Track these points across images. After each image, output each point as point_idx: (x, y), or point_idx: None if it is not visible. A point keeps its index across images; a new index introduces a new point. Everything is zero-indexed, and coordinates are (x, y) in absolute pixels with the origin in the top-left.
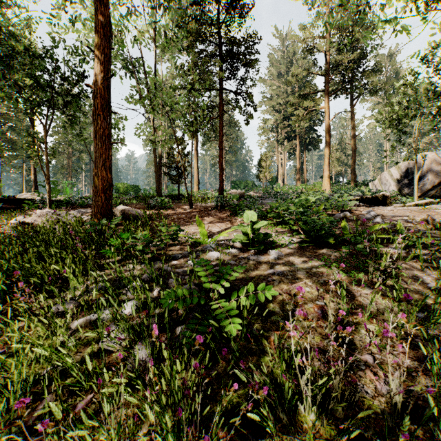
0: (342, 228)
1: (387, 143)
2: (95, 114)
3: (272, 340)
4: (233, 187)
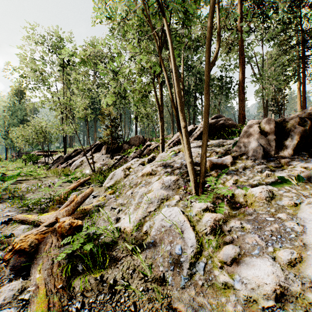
0: None
1: None
2: (239, 93)
3: None
4: None
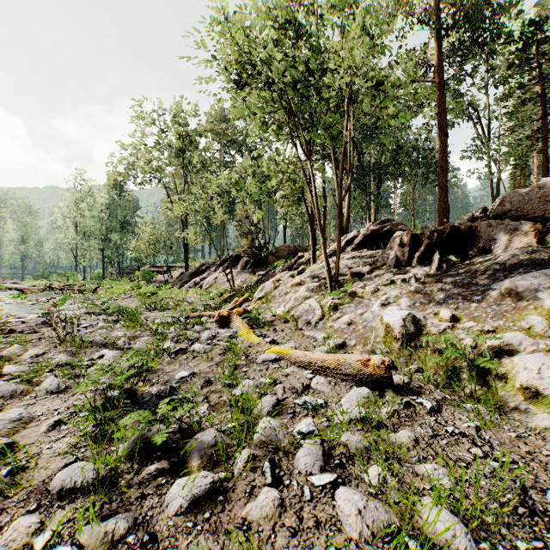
0: None
1: None
2: (439, 177)
3: None
4: None
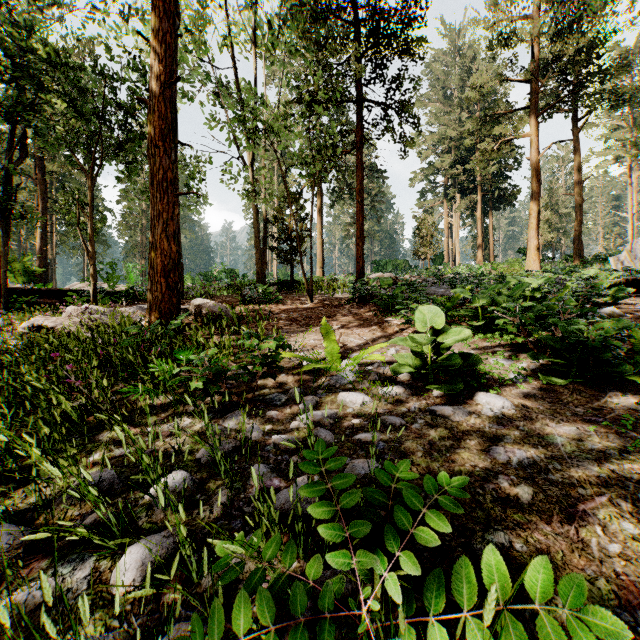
0: (632, 342)
1: (633, 193)
2: (151, 146)
3: None
4: (376, 269)
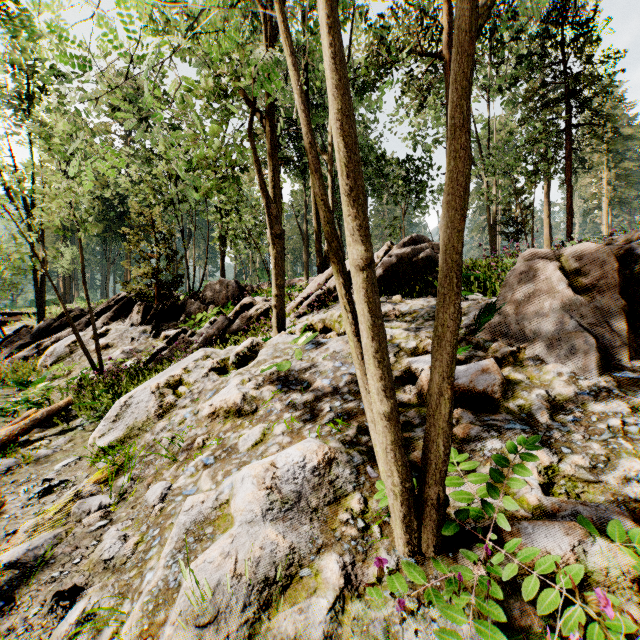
0: None
1: None
2: None
3: None
4: None
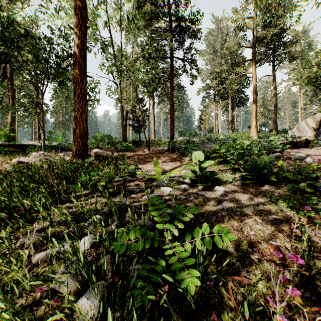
0: (280, 167)
1: (301, 100)
2: (74, 78)
3: (230, 287)
4: (181, 135)
